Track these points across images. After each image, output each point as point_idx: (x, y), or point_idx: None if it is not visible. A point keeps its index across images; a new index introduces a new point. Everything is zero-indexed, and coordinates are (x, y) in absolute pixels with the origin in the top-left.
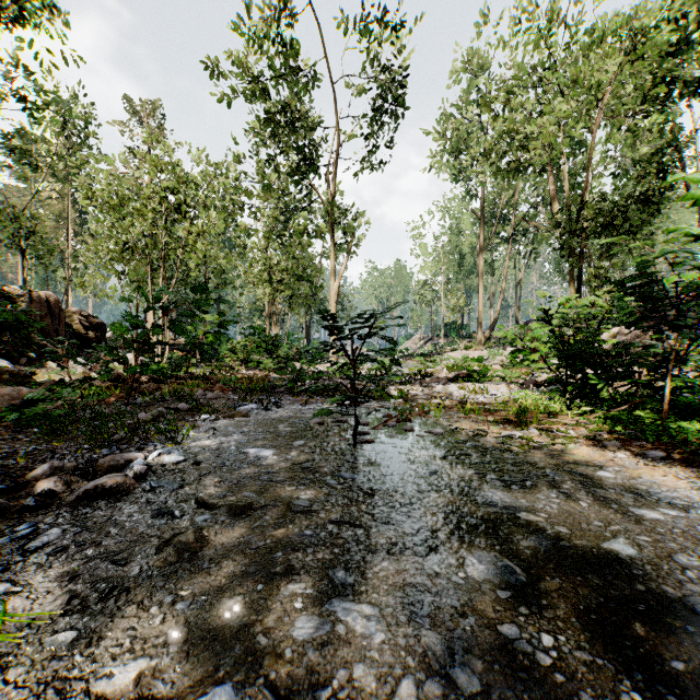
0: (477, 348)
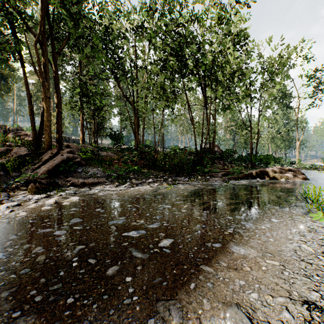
0: None
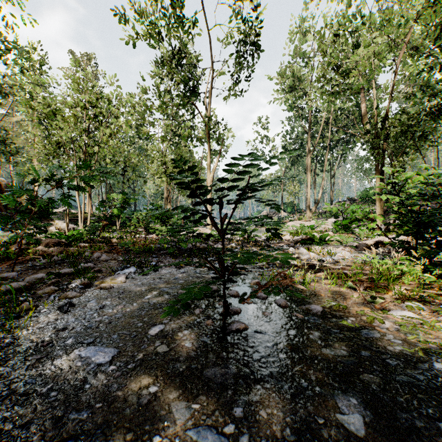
0: (306, 219)
